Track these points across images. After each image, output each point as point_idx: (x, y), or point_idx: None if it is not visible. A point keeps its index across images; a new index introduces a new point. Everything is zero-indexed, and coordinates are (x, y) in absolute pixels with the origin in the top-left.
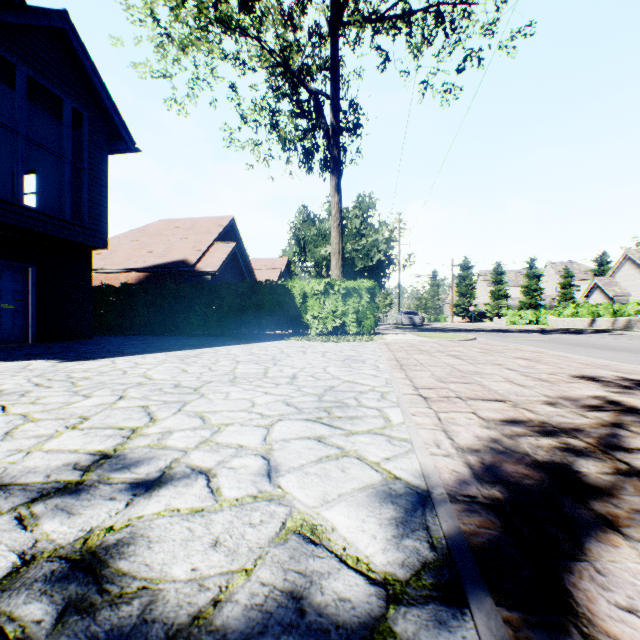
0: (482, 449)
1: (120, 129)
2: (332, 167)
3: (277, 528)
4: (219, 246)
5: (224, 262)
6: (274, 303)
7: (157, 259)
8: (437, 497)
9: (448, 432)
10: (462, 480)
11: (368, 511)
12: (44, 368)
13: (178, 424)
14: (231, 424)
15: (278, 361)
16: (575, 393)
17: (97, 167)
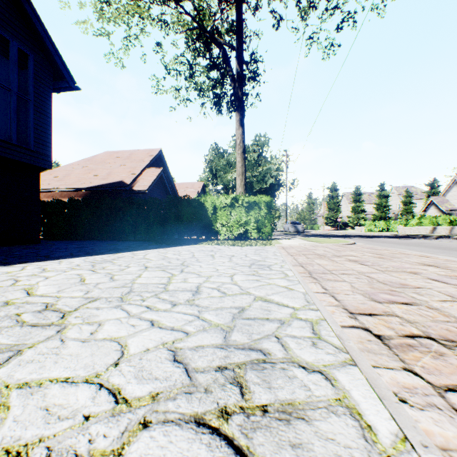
0: None
1: (61, 69)
2: (237, 105)
3: None
4: (149, 171)
5: (153, 183)
6: (190, 214)
7: (100, 181)
8: None
9: None
10: None
11: None
12: None
13: None
14: (26, 451)
15: (186, 267)
16: None
17: (41, 100)
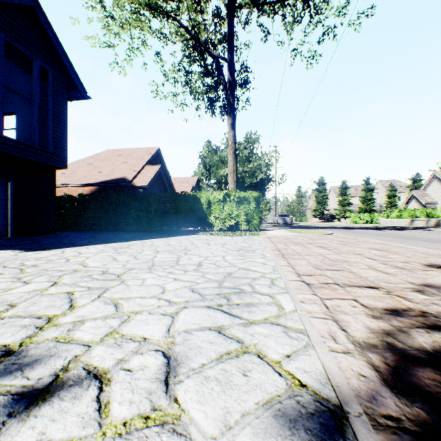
0: (379, 344)
1: (75, 82)
2: (229, 111)
3: None
4: (149, 168)
5: (152, 179)
6: (187, 208)
7: (105, 177)
8: (356, 421)
9: (339, 322)
10: (374, 390)
11: None
12: (7, 257)
13: (92, 312)
14: (140, 312)
15: (188, 251)
16: (435, 280)
17: (59, 109)
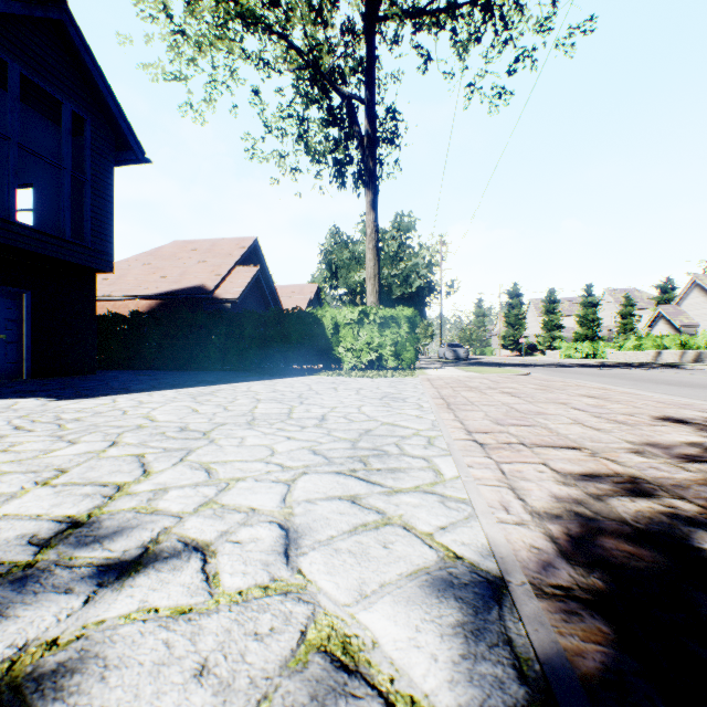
0: (565, 514)
1: (127, 137)
2: (367, 181)
3: (293, 642)
4: (240, 270)
5: (246, 288)
6: (302, 334)
7: (171, 285)
8: (517, 589)
9: (516, 490)
10: (547, 561)
11: (423, 612)
12: (31, 408)
13: (177, 479)
14: (243, 479)
15: (305, 399)
16: (664, 439)
17: (101, 179)
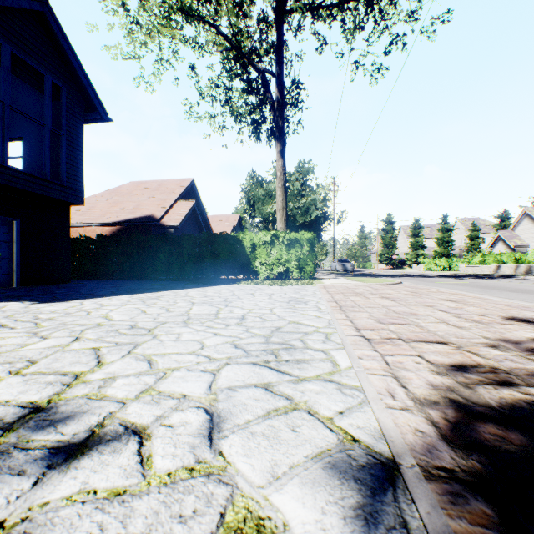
0: (441, 401)
1: (94, 101)
2: (277, 135)
3: (213, 525)
4: (181, 204)
5: (185, 217)
6: (227, 252)
7: (128, 215)
8: (408, 472)
9: (399, 379)
10: (430, 444)
11: (327, 494)
12: (16, 309)
13: (124, 369)
14: (177, 369)
15: (229, 303)
16: (513, 335)
17: (74, 134)
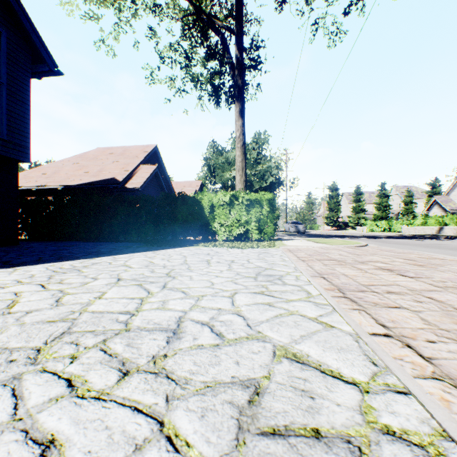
0: None
1: (40, 50)
2: (236, 95)
3: None
4: (143, 168)
5: (147, 180)
6: (185, 213)
7: (91, 177)
8: None
9: None
10: None
11: None
12: None
13: None
14: None
15: (171, 279)
16: None
17: (17, 84)
